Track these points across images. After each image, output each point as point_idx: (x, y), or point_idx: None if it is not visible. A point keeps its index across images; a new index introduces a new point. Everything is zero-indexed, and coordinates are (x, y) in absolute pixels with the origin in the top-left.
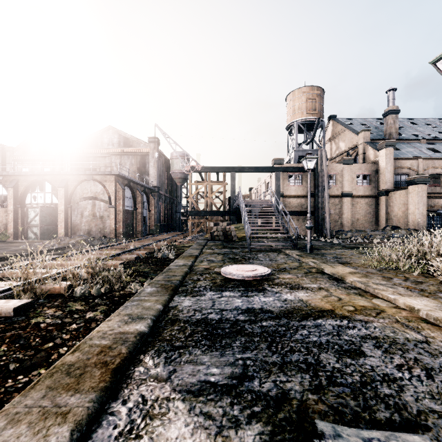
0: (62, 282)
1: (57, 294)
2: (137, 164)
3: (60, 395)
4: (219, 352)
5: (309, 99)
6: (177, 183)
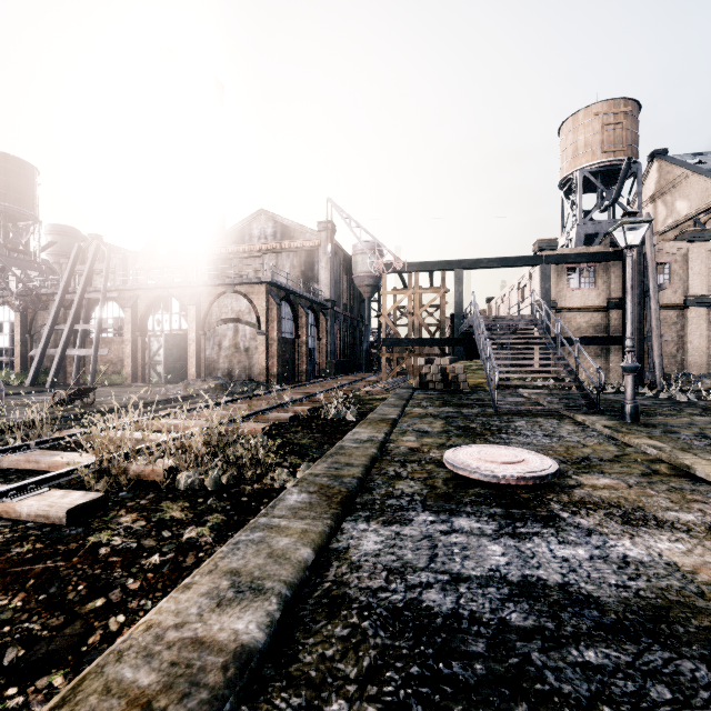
0: (163, 461)
1: (151, 482)
2: (300, 266)
3: None
4: None
5: (607, 126)
6: (364, 294)
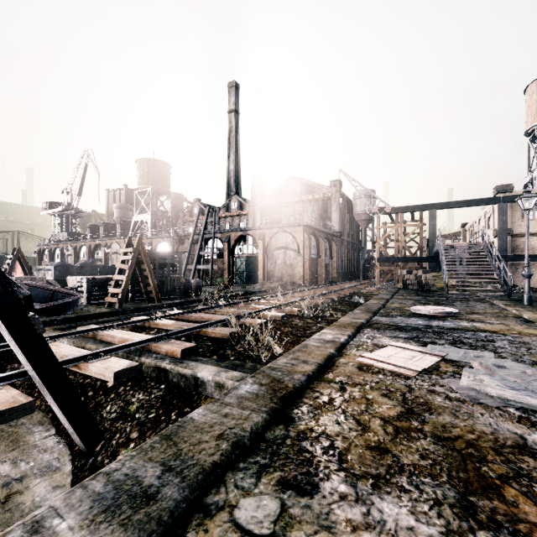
0: (293, 308)
1: (293, 314)
2: (318, 210)
3: (341, 328)
4: (404, 332)
5: None
6: (361, 225)
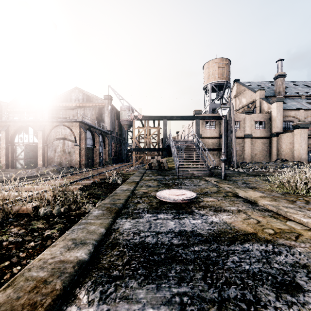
0: (30, 204)
1: (25, 214)
2: (95, 114)
3: None
4: (155, 285)
5: (219, 67)
6: (125, 128)
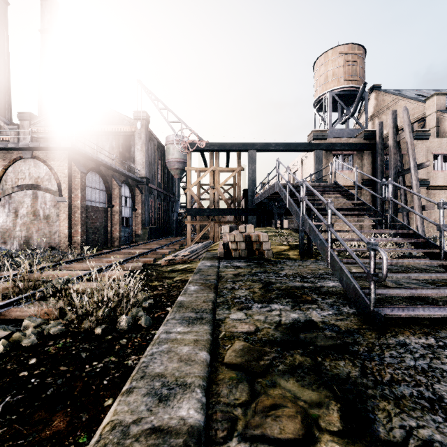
0: None
1: None
2: (118, 148)
3: None
4: None
5: (347, 62)
6: (174, 175)
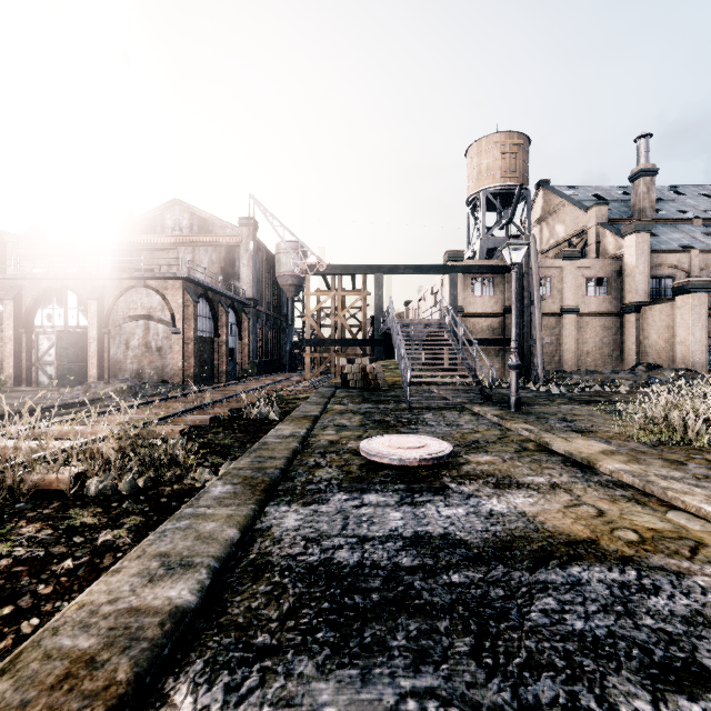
0: (67, 468)
1: (54, 491)
2: (220, 262)
3: None
4: (357, 669)
5: (504, 154)
6: (287, 293)
